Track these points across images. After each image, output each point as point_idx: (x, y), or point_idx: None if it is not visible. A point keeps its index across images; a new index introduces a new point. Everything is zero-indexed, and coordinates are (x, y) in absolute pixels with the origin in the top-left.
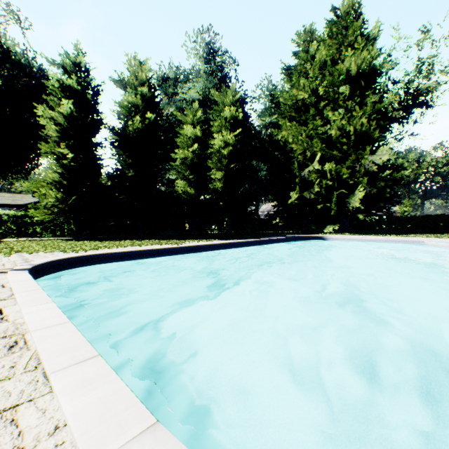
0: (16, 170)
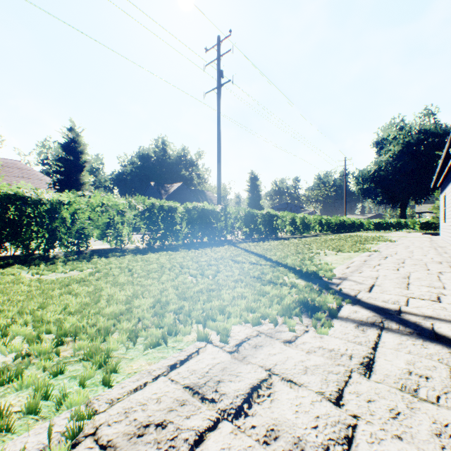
0: (429, 194)
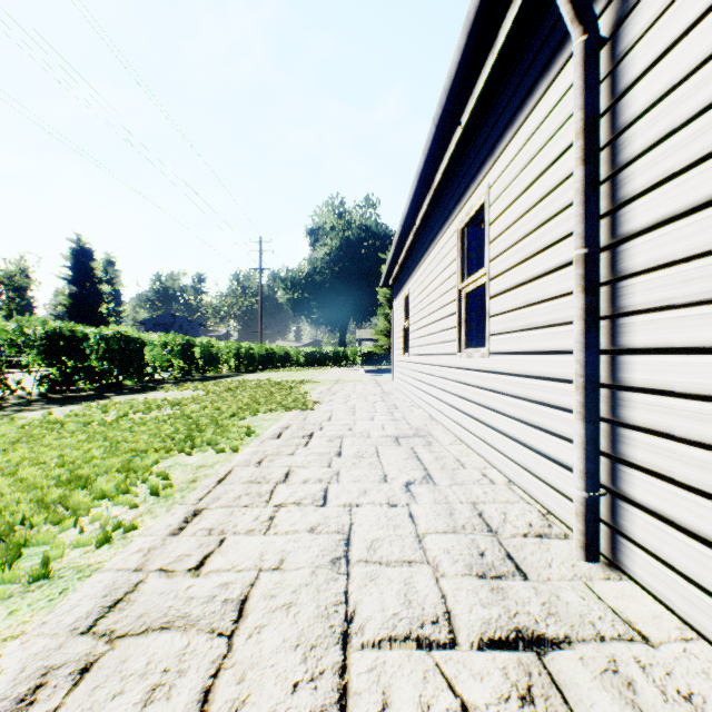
0: (371, 315)
